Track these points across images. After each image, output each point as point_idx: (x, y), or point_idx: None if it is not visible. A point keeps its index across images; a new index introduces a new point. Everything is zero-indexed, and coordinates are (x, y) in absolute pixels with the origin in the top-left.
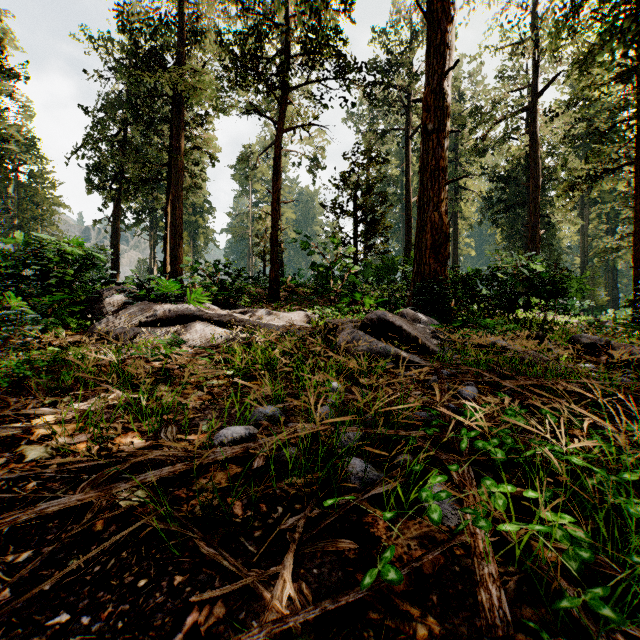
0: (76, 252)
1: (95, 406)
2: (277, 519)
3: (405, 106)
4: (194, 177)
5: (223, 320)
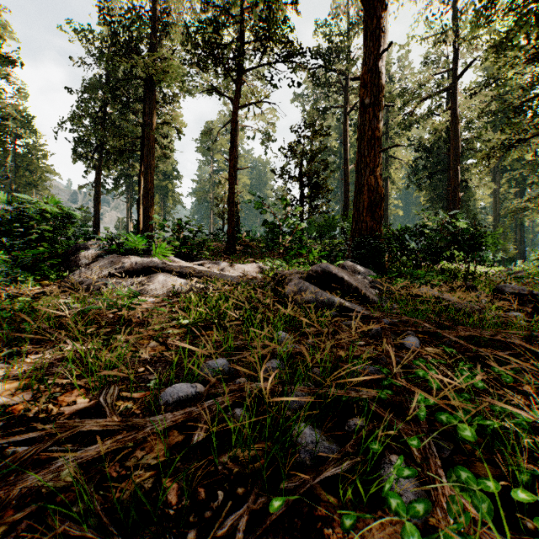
0: (55, 211)
1: (39, 363)
2: (216, 510)
3: (343, 87)
4: (163, 148)
5: (184, 271)
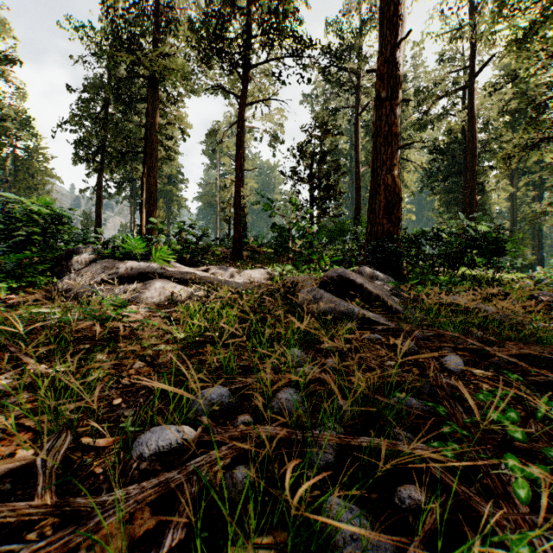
0: (45, 212)
1: None
2: None
3: (355, 86)
4: (167, 150)
5: (184, 277)
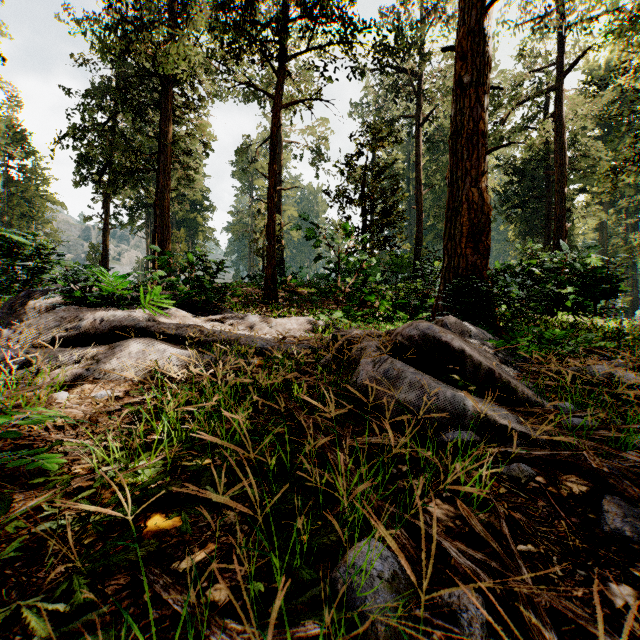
0: None
1: None
2: None
3: (415, 91)
4: (187, 167)
5: (184, 333)
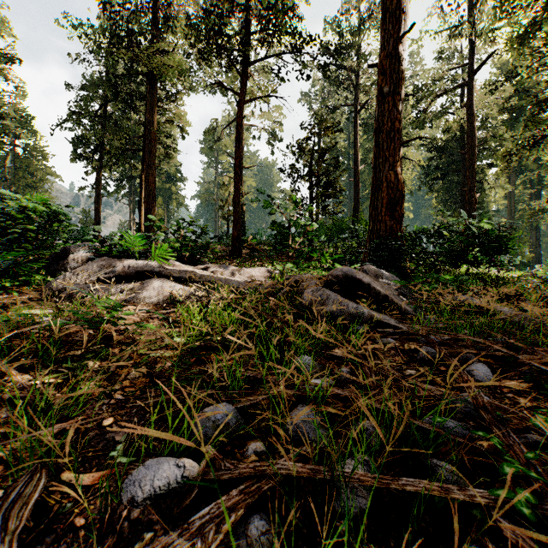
0: (41, 209)
1: None
2: None
3: (353, 84)
4: (166, 147)
5: (183, 276)
